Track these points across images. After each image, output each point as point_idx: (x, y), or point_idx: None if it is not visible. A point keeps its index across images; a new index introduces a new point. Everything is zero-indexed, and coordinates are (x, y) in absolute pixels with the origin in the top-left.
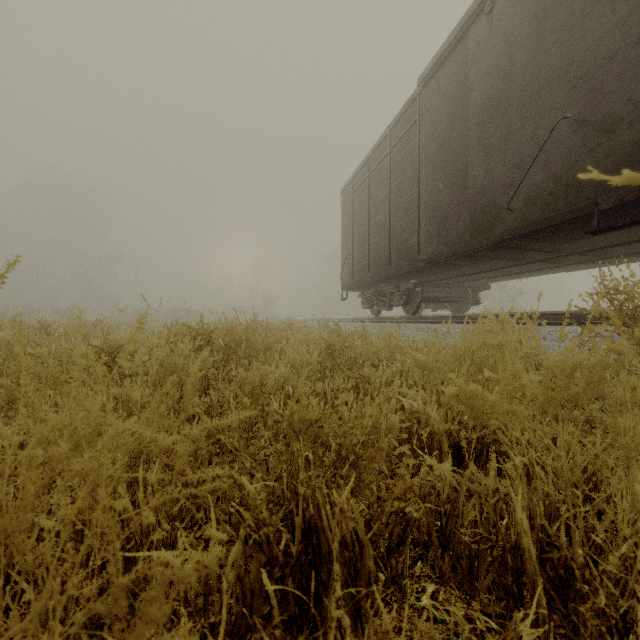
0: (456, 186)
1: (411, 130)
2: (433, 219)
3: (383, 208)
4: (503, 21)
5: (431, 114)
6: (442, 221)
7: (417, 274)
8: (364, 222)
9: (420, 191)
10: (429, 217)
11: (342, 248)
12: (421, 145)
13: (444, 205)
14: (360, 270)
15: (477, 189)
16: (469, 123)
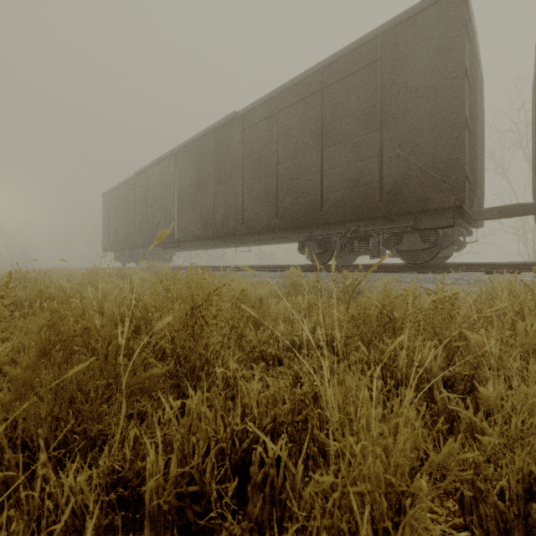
0: (146, 221)
1: (133, 189)
2: (140, 230)
3: (123, 216)
4: (155, 177)
5: (139, 189)
6: (142, 232)
7: (140, 248)
8: (115, 218)
9: (136, 216)
10: (139, 228)
11: (103, 227)
12: (136, 198)
13: (143, 226)
14: (113, 242)
15: (150, 225)
16: (148, 202)
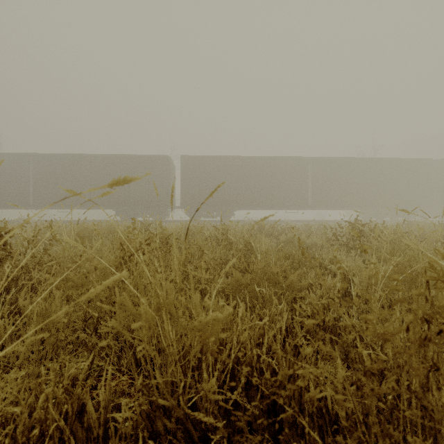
0: None
1: None
2: None
3: None
4: (3, 162)
5: None
6: None
7: None
8: None
9: None
10: None
11: None
12: None
13: None
14: None
15: None
16: None
